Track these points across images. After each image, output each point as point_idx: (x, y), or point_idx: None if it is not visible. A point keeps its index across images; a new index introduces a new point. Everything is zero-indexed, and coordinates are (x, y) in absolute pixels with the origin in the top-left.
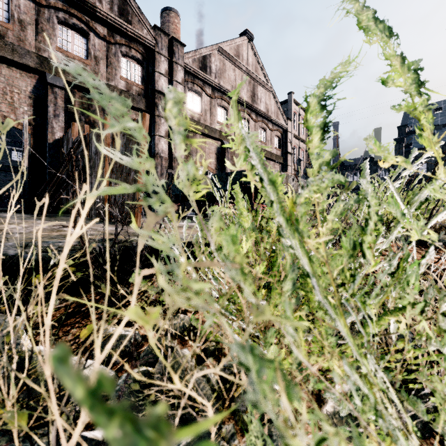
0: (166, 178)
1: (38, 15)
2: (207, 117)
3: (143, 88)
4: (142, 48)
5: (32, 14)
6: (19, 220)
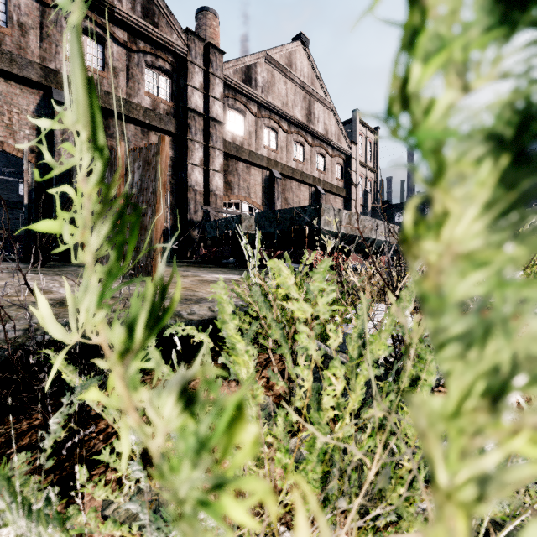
0: (201, 217)
1: (43, 17)
2: (252, 141)
3: (172, 106)
4: (171, 57)
5: (35, 16)
6: (5, 274)
